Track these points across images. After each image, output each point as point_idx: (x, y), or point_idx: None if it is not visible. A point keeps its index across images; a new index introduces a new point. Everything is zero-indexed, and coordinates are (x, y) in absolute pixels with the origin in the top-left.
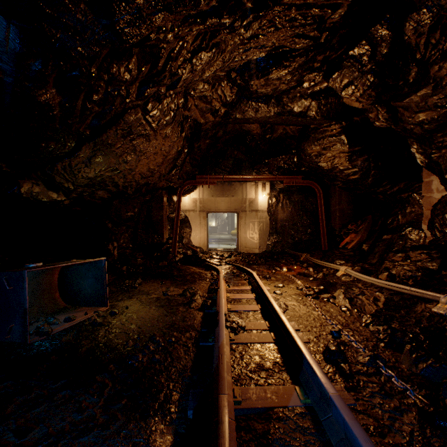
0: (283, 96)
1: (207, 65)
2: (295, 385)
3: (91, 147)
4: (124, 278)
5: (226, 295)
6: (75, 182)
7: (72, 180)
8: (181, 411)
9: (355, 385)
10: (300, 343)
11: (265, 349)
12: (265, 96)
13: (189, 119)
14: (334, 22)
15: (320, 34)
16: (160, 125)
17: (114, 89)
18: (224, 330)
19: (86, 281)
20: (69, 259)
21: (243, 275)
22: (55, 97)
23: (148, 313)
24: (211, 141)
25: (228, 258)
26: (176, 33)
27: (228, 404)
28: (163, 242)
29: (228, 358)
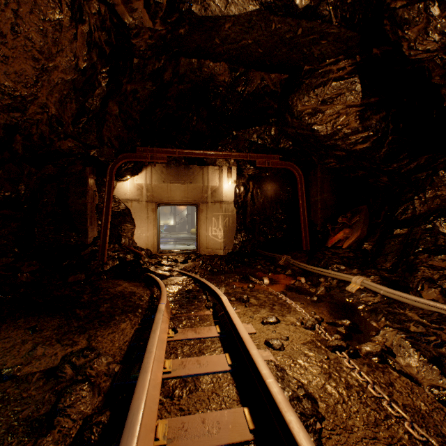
0: None
1: None
2: None
3: None
4: None
5: (164, 369)
6: None
7: None
8: None
9: None
10: None
11: None
12: None
13: None
14: None
15: None
16: None
17: None
18: None
19: None
20: None
21: (204, 297)
22: None
23: None
24: (154, 85)
25: (182, 264)
26: None
27: None
28: (87, 242)
29: None
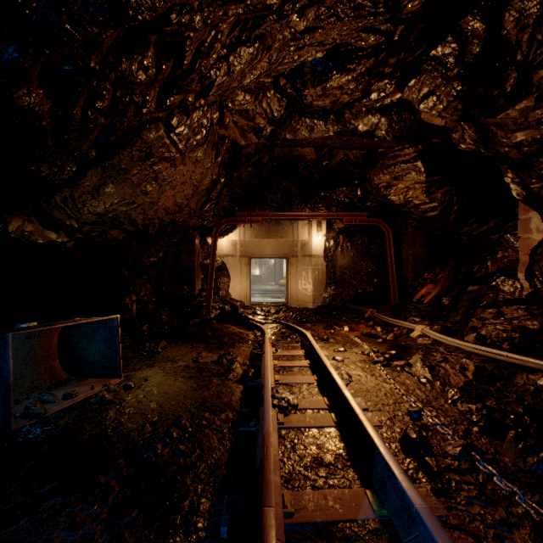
0: (344, 110)
1: (248, 66)
2: (366, 487)
3: (99, 173)
4: (145, 340)
5: (273, 363)
6: (79, 219)
7: (75, 216)
8: (212, 527)
9: (445, 487)
10: (371, 430)
11: (324, 436)
12: (322, 110)
13: (226, 140)
14: (412, 12)
15: (394, 28)
16: (189, 146)
17: (124, 94)
18: (270, 412)
19: (94, 345)
20: (74, 316)
21: (294, 336)
22: (42, 101)
23: (173, 386)
24: (254, 169)
25: (275, 315)
26: (206, 17)
27: (275, 519)
28: (195, 294)
29: (276, 450)
